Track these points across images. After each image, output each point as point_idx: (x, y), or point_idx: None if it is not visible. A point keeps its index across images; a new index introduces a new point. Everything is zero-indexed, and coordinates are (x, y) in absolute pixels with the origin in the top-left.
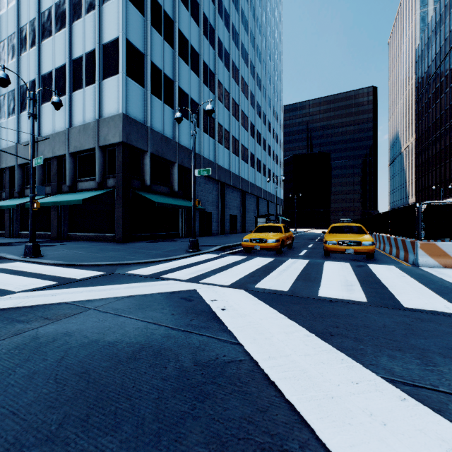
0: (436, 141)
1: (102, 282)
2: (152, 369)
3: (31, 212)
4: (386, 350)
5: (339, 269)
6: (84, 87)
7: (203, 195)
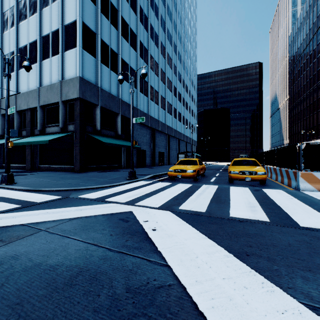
0: (303, 100)
1: (57, 205)
2: (86, 298)
3: (6, 149)
4: (298, 271)
5: (242, 193)
6: (50, 57)
7: (140, 138)
